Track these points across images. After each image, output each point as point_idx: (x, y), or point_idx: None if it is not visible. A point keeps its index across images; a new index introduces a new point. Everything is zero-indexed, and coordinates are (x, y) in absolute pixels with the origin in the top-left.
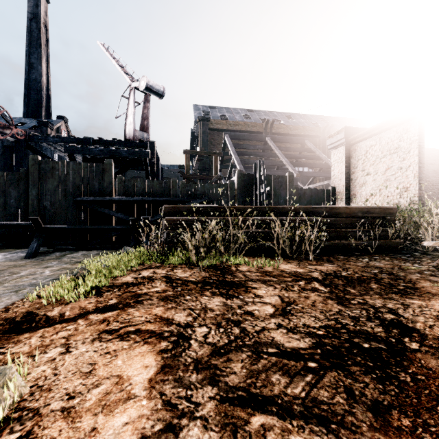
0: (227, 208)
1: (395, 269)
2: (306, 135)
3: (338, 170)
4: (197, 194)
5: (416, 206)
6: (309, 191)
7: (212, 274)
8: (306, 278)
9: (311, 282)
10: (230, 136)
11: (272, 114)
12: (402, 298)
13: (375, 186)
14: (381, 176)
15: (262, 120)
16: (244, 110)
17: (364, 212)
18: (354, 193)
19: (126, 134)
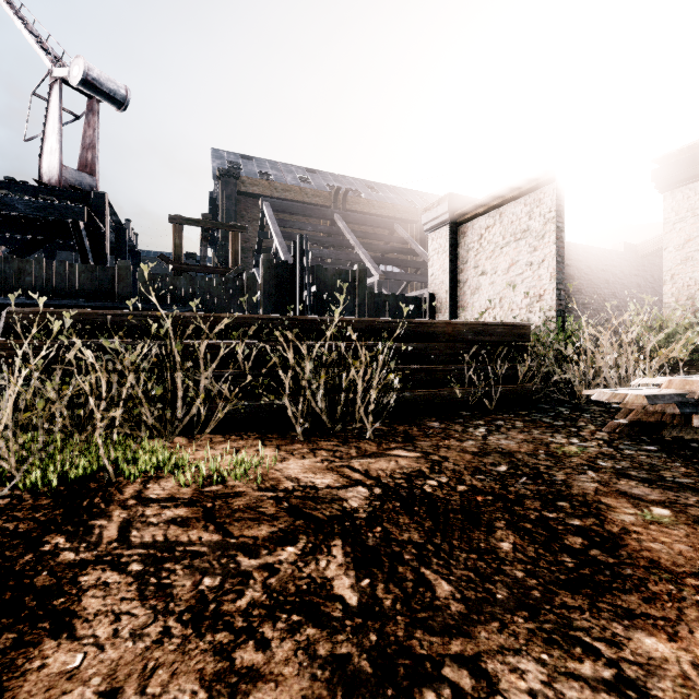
0: (189, 318)
1: (541, 459)
2: (398, 218)
3: (439, 266)
4: (179, 296)
5: (553, 325)
6: (392, 298)
7: (8, 531)
8: (323, 518)
9: (326, 542)
10: (272, 206)
11: (347, 181)
12: (601, 618)
13: (494, 294)
14: (503, 277)
15: (331, 189)
16: (301, 168)
17: (478, 332)
18: (463, 305)
19: (43, 172)
